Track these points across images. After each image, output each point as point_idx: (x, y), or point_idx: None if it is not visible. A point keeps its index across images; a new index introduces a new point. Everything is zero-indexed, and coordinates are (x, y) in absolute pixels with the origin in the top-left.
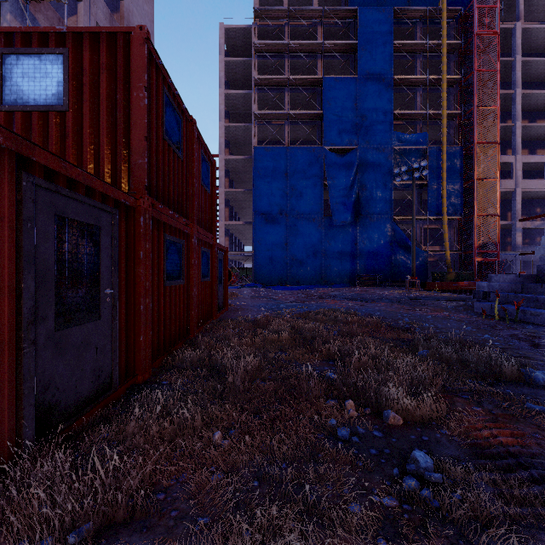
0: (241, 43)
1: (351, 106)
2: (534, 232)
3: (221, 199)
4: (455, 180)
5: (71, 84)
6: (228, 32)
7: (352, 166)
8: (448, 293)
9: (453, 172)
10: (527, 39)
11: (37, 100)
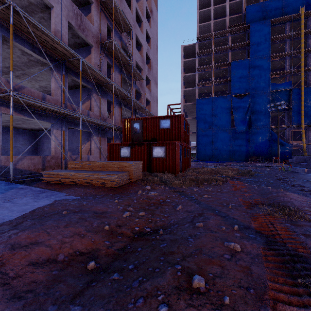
0: (190, 50)
1: (246, 74)
2: None
3: None
4: (310, 104)
5: (171, 124)
6: (185, 48)
7: (247, 103)
8: None
9: (309, 100)
10: None
11: (165, 127)
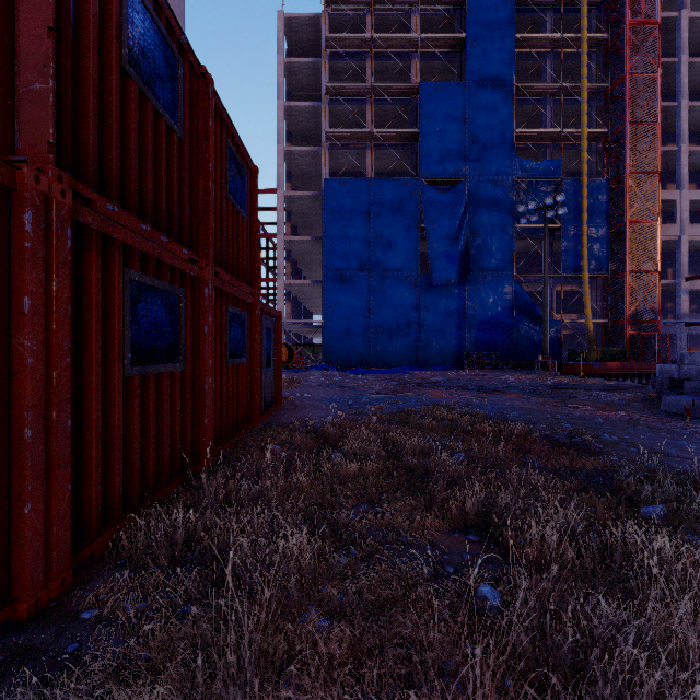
0: (307, 40)
1: (457, 123)
2: None
3: (280, 250)
4: (599, 223)
5: None
6: (290, 24)
7: (459, 205)
8: (597, 379)
9: (596, 213)
10: (695, 34)
11: None
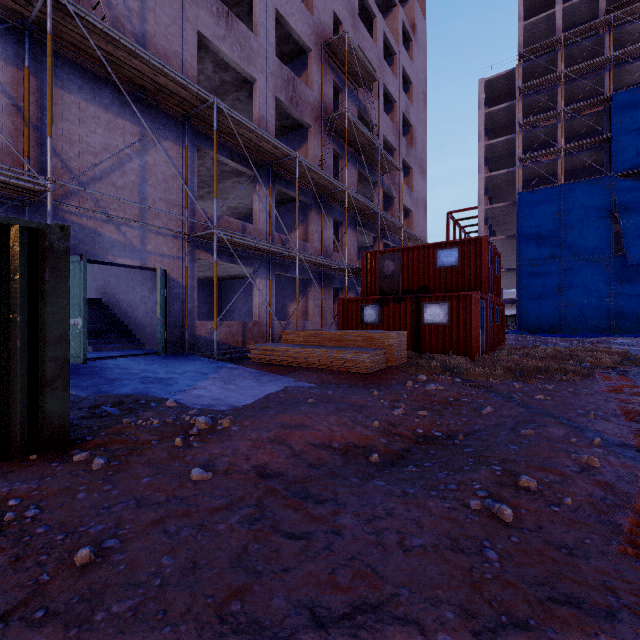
0: (502, 86)
1: None
2: None
3: None
4: None
5: (460, 258)
6: (488, 83)
7: None
8: None
9: None
10: None
11: (448, 264)
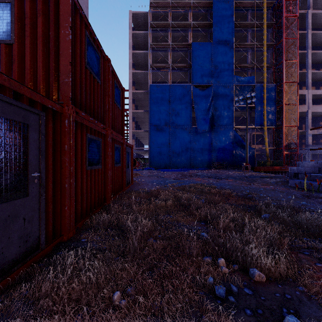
0: (142, 23)
1: (208, 60)
2: (318, 136)
3: (130, 116)
4: (271, 105)
5: (16, 24)
6: (134, 16)
7: (209, 96)
8: (268, 173)
9: (270, 100)
10: (314, 20)
11: None
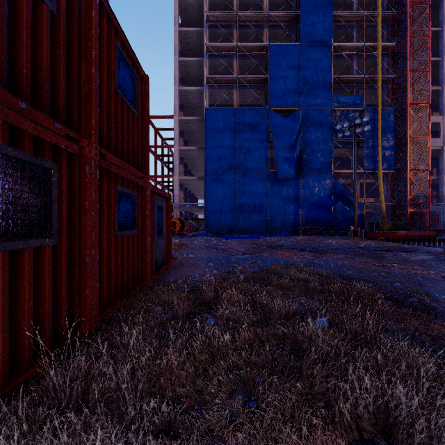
0: (194, 16)
1: (294, 71)
2: None
3: (176, 156)
4: (389, 138)
5: None
6: (182, 5)
7: (295, 125)
8: (392, 242)
9: (387, 131)
10: None
11: None
